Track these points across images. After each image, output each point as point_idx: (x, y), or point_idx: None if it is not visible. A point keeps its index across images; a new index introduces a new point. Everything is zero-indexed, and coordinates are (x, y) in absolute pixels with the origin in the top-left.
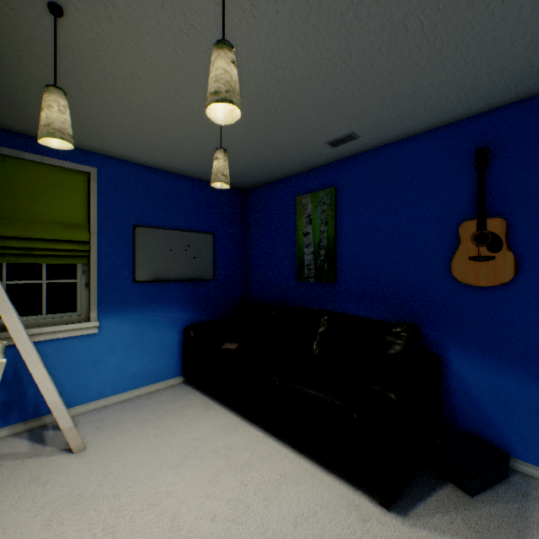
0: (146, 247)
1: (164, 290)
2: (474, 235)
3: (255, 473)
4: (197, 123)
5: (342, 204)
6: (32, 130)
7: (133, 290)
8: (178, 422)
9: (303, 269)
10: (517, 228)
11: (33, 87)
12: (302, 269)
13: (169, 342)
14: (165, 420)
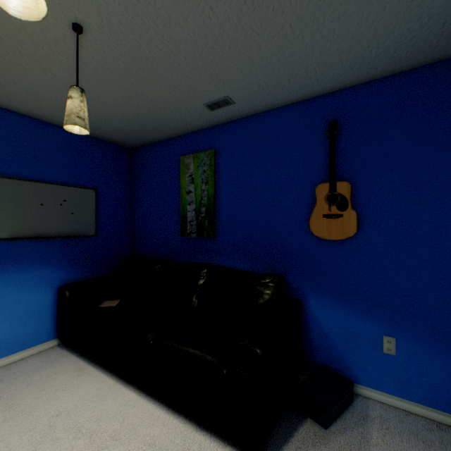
0: (7, 200)
1: (33, 248)
2: (327, 196)
3: (121, 448)
4: (57, 60)
5: (221, 165)
6: None
7: None
8: (40, 396)
9: (186, 225)
10: (358, 191)
11: None
12: (185, 225)
13: (40, 304)
14: (22, 397)
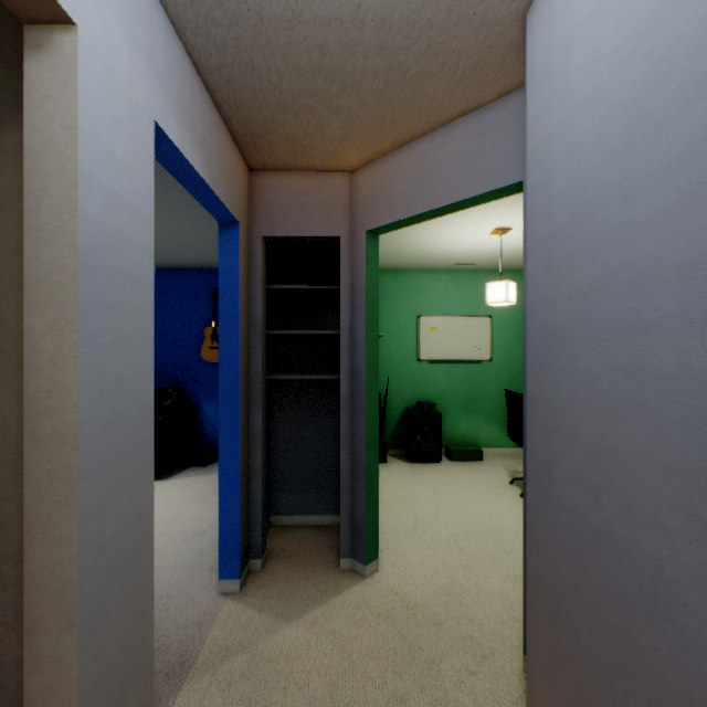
0: None
1: None
2: (214, 335)
3: None
4: None
5: None
6: None
7: None
8: None
9: None
10: None
11: None
12: None
13: None
14: None
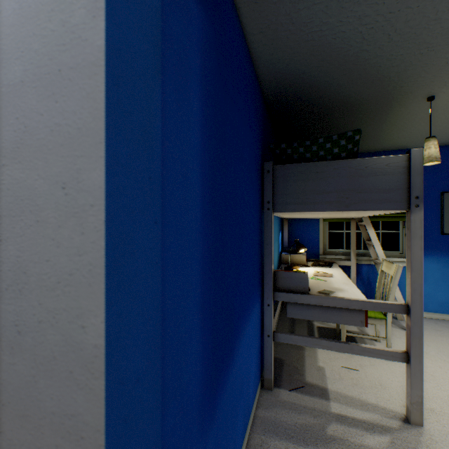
0: None
1: None
2: None
3: None
4: None
5: None
6: (377, 149)
7: (440, 240)
8: None
9: None
10: None
11: (392, 131)
12: None
13: None
14: None
